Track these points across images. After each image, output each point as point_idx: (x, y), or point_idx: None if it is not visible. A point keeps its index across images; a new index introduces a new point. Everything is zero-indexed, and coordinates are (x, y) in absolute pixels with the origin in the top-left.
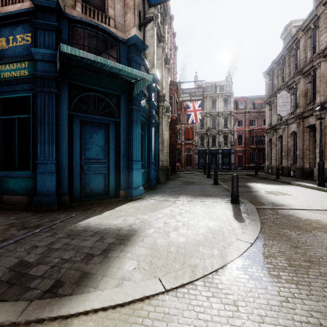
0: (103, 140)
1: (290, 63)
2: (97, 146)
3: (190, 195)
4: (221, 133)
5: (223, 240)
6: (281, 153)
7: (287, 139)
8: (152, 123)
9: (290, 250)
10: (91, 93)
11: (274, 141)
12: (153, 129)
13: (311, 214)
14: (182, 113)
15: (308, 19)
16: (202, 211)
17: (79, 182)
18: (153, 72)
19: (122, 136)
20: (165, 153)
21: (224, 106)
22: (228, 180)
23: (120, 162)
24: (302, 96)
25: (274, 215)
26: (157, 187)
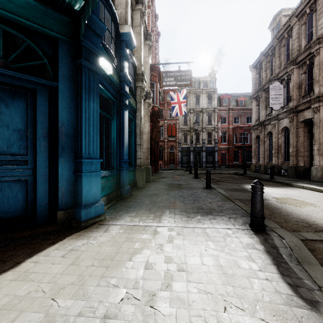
0: (24, 120)
1: (280, 54)
2: (9, 129)
3: (180, 211)
4: (205, 130)
5: None
6: (270, 151)
7: (277, 135)
8: (124, 104)
9: None
10: None
11: (262, 138)
12: (126, 113)
13: None
14: (165, 108)
15: (304, 2)
16: (213, 264)
17: None
18: (125, 31)
19: (63, 113)
20: (145, 149)
21: (207, 102)
22: (218, 180)
23: (57, 159)
24: (295, 88)
25: None
26: (131, 195)
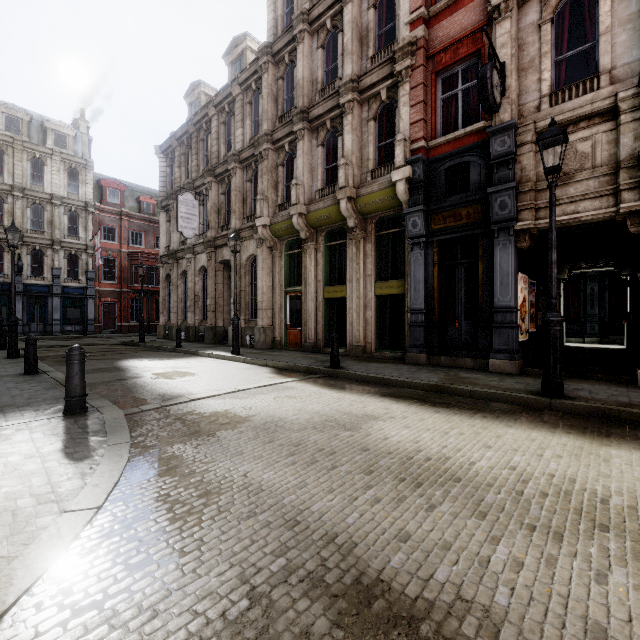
0: None
1: (199, 151)
2: None
3: None
4: (61, 246)
5: (8, 539)
6: (186, 302)
7: (194, 278)
8: None
9: (179, 486)
10: None
11: (175, 279)
12: None
13: (220, 402)
14: None
15: (223, 93)
16: None
17: None
18: None
19: None
20: None
21: (68, 184)
22: None
23: None
24: (214, 211)
25: (162, 420)
26: None
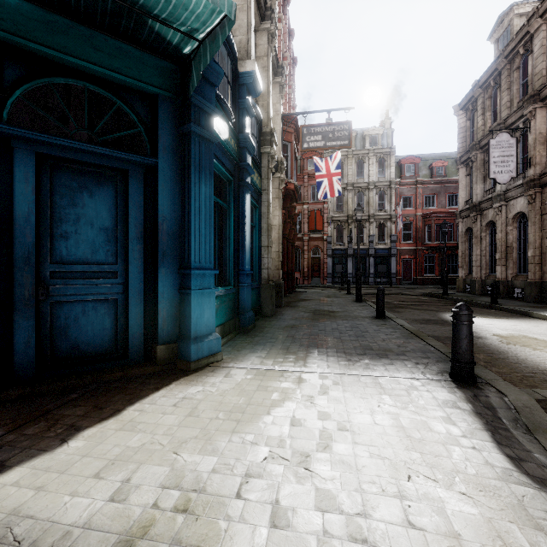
0: (112, 214)
1: (511, 84)
2: (94, 228)
3: (335, 351)
4: (373, 219)
5: None
6: (492, 255)
7: (505, 227)
8: (245, 183)
9: None
10: (71, 80)
11: (478, 232)
12: (248, 198)
13: None
14: (304, 184)
15: None
16: (392, 424)
17: (37, 327)
18: (246, 69)
19: (164, 203)
20: (274, 253)
21: (378, 171)
22: (397, 306)
23: (157, 270)
24: (539, 143)
25: None
26: (256, 327)
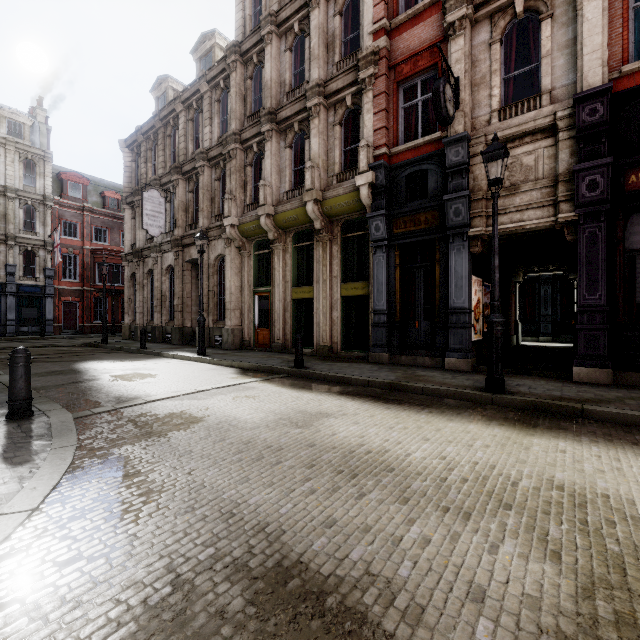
0: None
1: (166, 147)
2: None
3: None
4: (15, 242)
5: None
6: (153, 302)
7: (161, 277)
8: None
9: (121, 485)
10: None
11: (141, 278)
12: None
13: (177, 403)
14: None
15: (190, 89)
16: None
17: None
18: None
19: None
20: None
21: (24, 175)
22: None
23: None
24: (182, 209)
25: (113, 422)
26: None
